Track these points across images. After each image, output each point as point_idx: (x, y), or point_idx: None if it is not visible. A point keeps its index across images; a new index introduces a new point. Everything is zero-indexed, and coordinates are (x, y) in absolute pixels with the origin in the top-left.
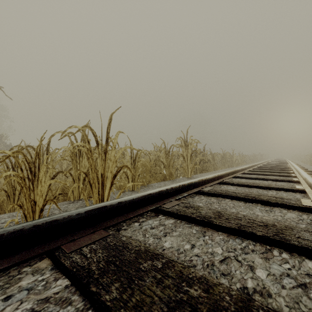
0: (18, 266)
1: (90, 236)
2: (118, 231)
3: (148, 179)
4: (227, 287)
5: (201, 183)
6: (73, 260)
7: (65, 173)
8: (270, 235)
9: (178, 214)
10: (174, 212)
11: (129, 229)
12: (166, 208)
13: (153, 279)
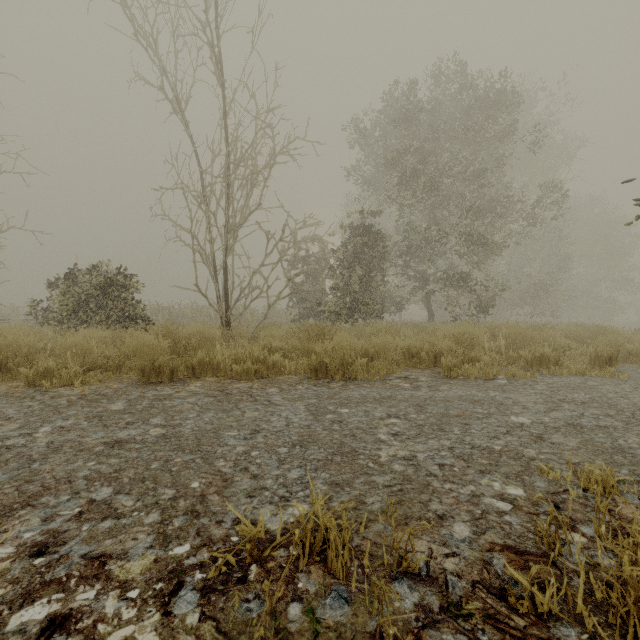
0: None
1: None
2: None
3: None
4: None
5: None
6: None
7: None
8: None
9: None
10: None
11: None
12: None
13: None
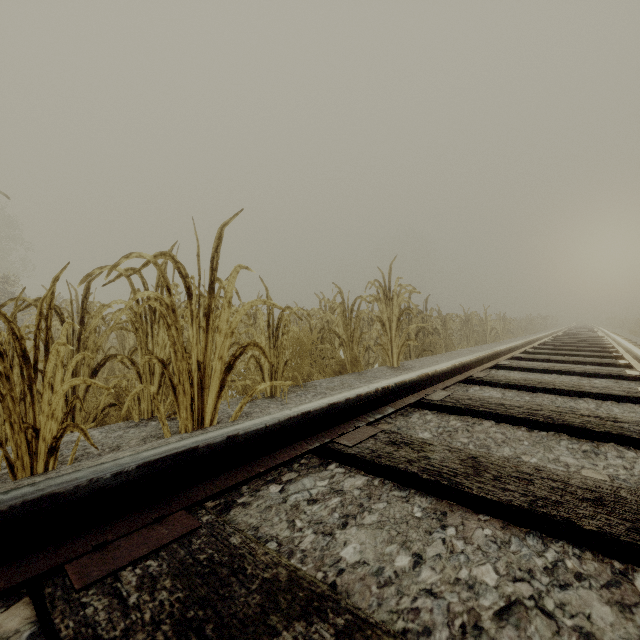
0: None
1: (149, 532)
2: (227, 511)
3: (307, 371)
4: None
5: (424, 381)
6: (86, 615)
7: (119, 360)
8: (619, 532)
9: (375, 464)
10: (365, 457)
11: (255, 504)
12: (346, 446)
13: None
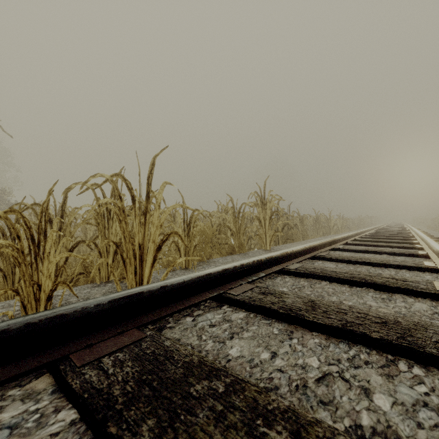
0: (1, 387)
1: (116, 339)
2: (161, 331)
3: (209, 252)
4: (330, 428)
5: (285, 257)
6: (86, 378)
7: (87, 244)
8: (392, 338)
9: (251, 305)
10: (245, 301)
11: (178, 327)
12: (233, 295)
13: (210, 412)
